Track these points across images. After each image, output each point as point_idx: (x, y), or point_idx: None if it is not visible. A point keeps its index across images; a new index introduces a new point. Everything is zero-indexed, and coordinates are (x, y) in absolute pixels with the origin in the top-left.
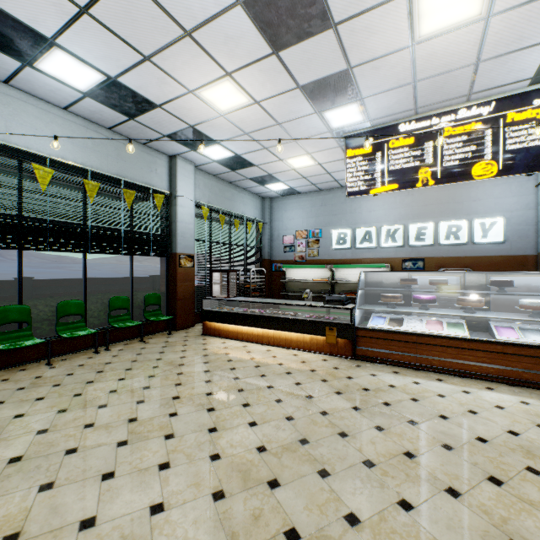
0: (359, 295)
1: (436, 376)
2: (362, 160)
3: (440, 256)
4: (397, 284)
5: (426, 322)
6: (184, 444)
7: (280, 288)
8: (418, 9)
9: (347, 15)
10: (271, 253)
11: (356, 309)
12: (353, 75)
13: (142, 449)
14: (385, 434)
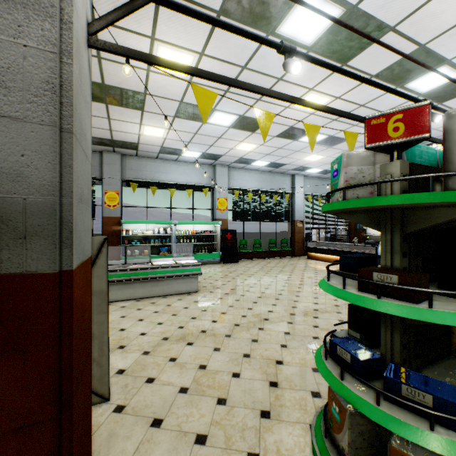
0: None
1: None
2: None
3: None
4: None
5: None
6: (295, 274)
7: (362, 240)
8: None
9: None
10: None
11: (379, 247)
12: None
13: (285, 273)
14: None
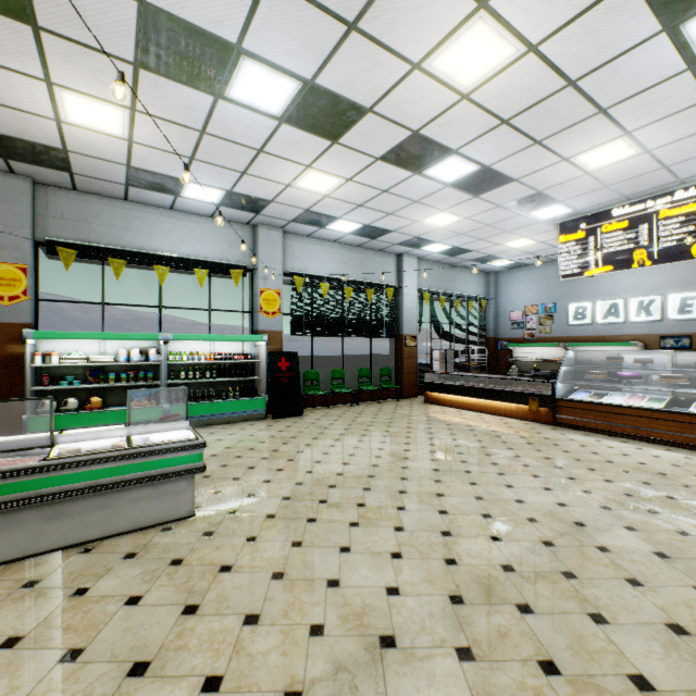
0: (562, 371)
1: (624, 440)
2: (574, 245)
3: None
4: (607, 362)
5: (629, 397)
6: (416, 440)
7: (506, 368)
8: (579, 162)
9: (523, 175)
10: (496, 331)
11: (557, 383)
12: (545, 193)
13: (395, 438)
14: (538, 452)
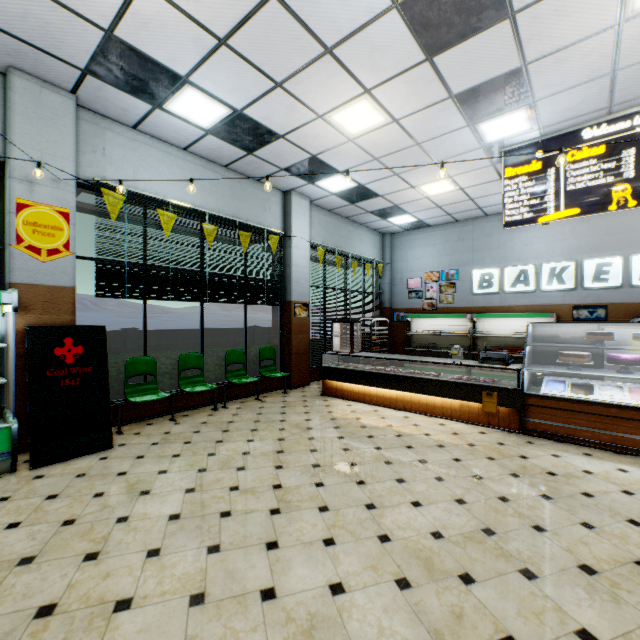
0: (526, 353)
1: None
2: (527, 180)
3: (631, 302)
4: (581, 339)
5: (628, 390)
6: (343, 519)
7: (404, 342)
8: None
9: None
10: (392, 300)
11: (524, 370)
12: (527, 73)
13: (298, 520)
14: (598, 534)
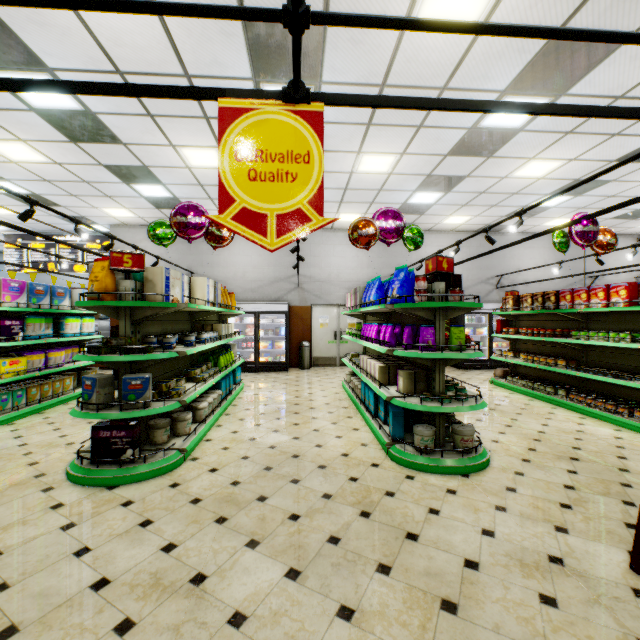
0: None
1: None
2: (16, 251)
3: None
4: None
5: None
6: None
7: None
8: None
9: None
10: None
11: None
12: None
13: None
14: None
